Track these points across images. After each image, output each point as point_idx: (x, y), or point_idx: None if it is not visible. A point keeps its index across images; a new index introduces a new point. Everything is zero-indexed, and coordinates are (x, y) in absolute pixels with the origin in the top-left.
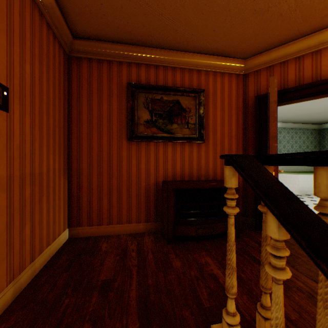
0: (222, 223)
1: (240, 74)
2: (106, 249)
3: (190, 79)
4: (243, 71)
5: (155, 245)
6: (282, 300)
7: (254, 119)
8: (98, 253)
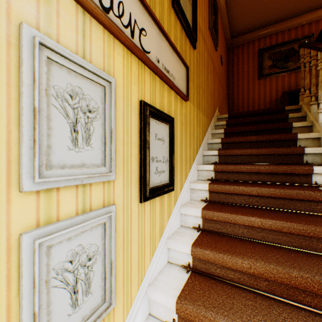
0: None
1: None
2: None
3: (302, 31)
4: None
5: None
6: (307, 67)
7: None
8: None
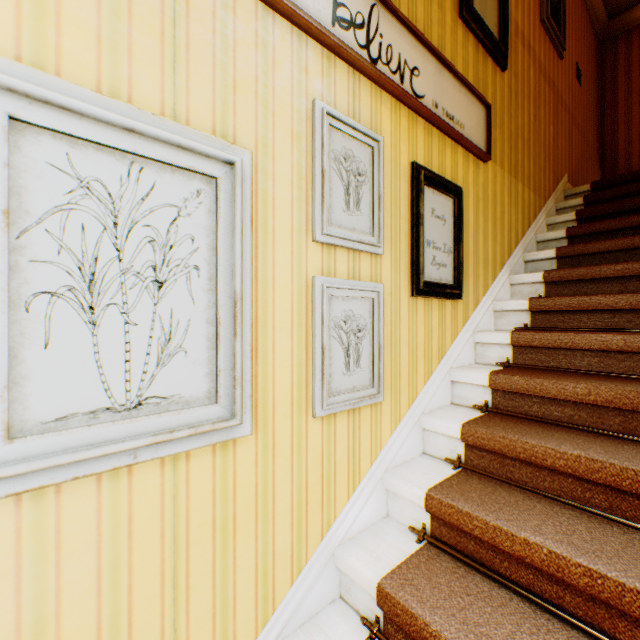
0: None
1: None
2: None
3: None
4: None
5: None
6: None
7: None
8: None
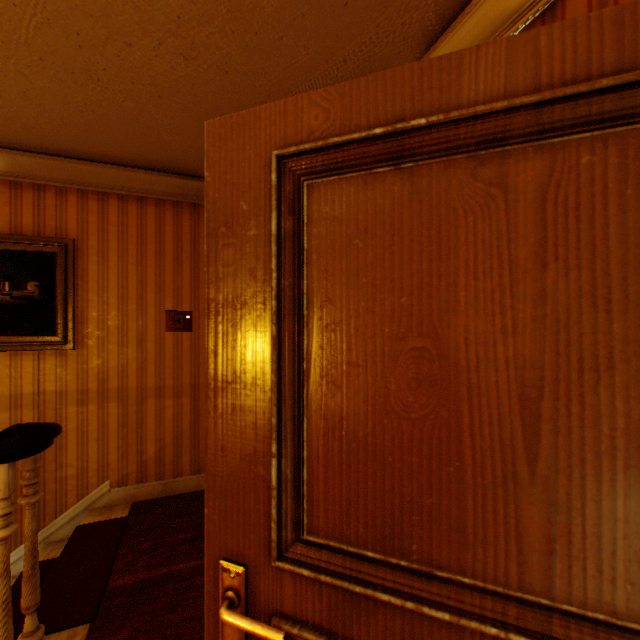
0: None
1: None
2: None
3: None
4: None
5: None
6: None
7: None
8: None
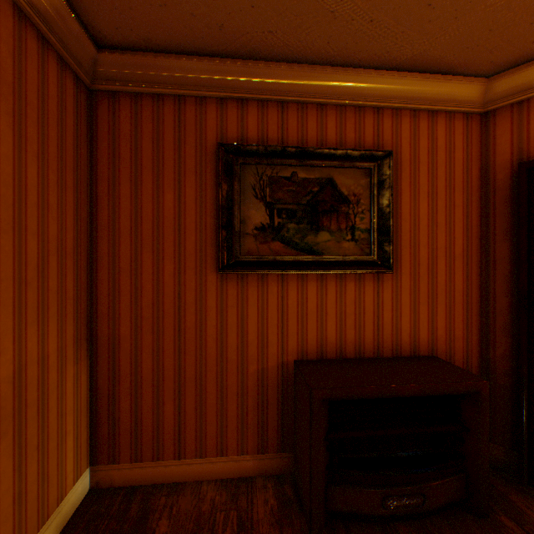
0: (445, 480)
1: (474, 112)
2: None
3: (359, 128)
4: (481, 105)
5: None
6: None
7: (511, 217)
8: None
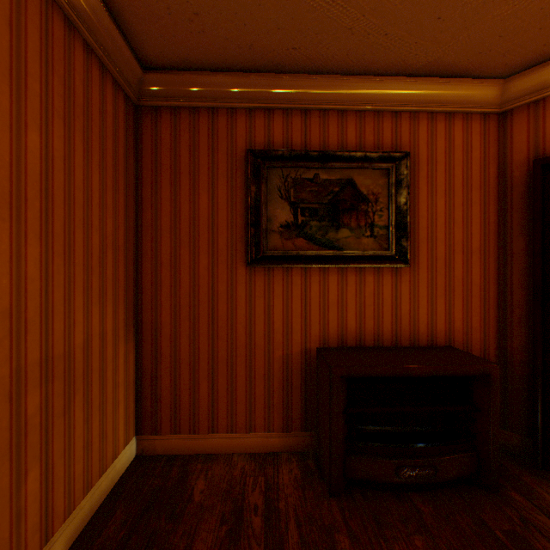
0: (456, 456)
1: (491, 113)
2: (202, 500)
3: (378, 131)
4: (498, 105)
5: (303, 498)
6: None
7: (527, 212)
8: (185, 511)
